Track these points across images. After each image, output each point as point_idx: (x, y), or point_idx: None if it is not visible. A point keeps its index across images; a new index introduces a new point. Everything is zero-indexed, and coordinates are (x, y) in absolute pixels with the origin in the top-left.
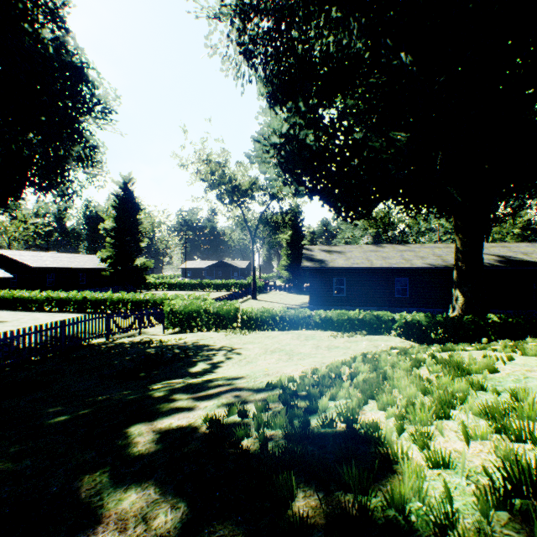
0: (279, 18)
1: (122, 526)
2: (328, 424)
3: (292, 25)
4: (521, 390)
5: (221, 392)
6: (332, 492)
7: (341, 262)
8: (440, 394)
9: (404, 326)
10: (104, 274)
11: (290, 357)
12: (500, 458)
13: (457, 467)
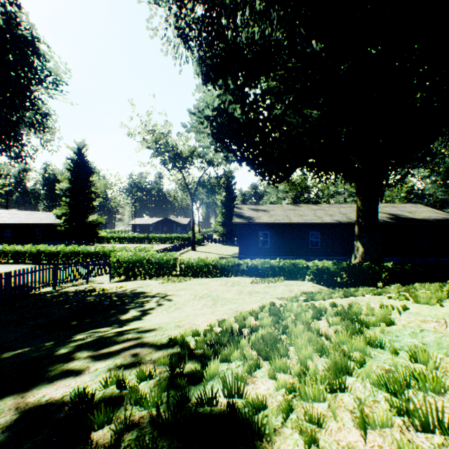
0: (211, 6)
1: None
2: (208, 401)
3: (222, 13)
4: (421, 351)
5: (124, 348)
6: None
7: (265, 218)
8: (335, 360)
9: (315, 272)
10: (59, 229)
11: (215, 302)
12: None
13: None
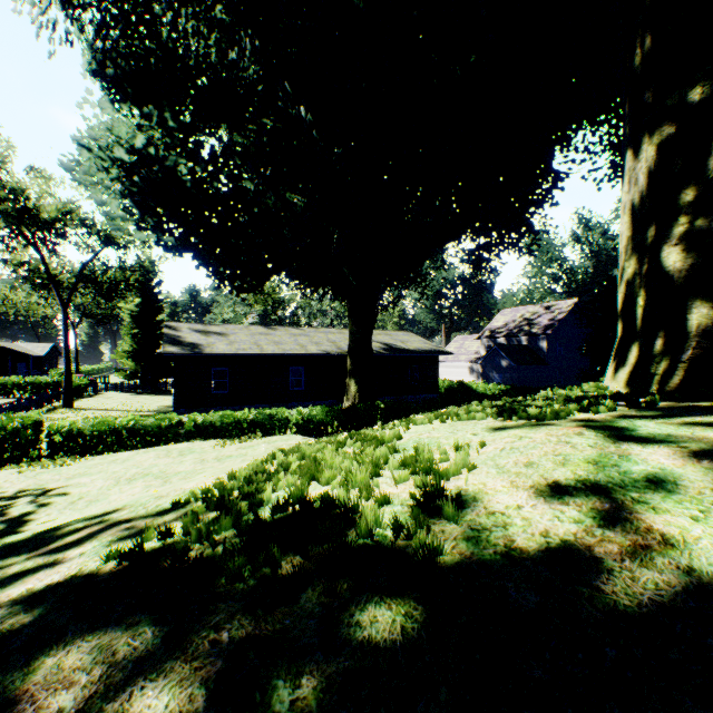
0: None
1: (66, 683)
2: (281, 509)
3: None
4: (421, 445)
5: (96, 533)
6: (312, 549)
7: (222, 347)
8: (371, 459)
9: (301, 423)
10: None
11: (166, 479)
12: (422, 481)
13: (394, 502)
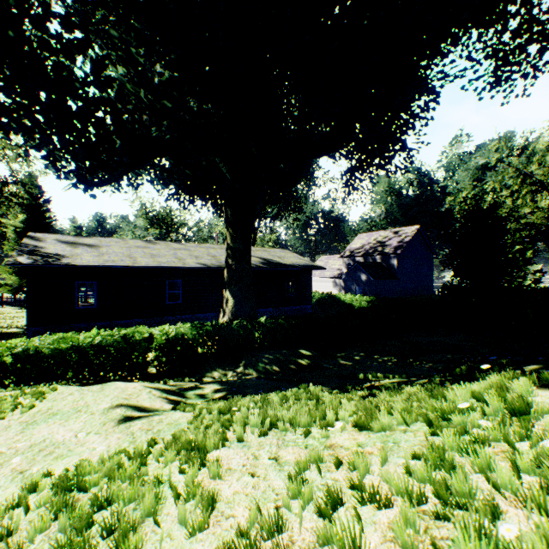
0: None
1: None
2: None
3: None
4: None
5: None
6: None
7: (88, 258)
8: None
9: (165, 345)
10: None
11: None
12: None
13: None
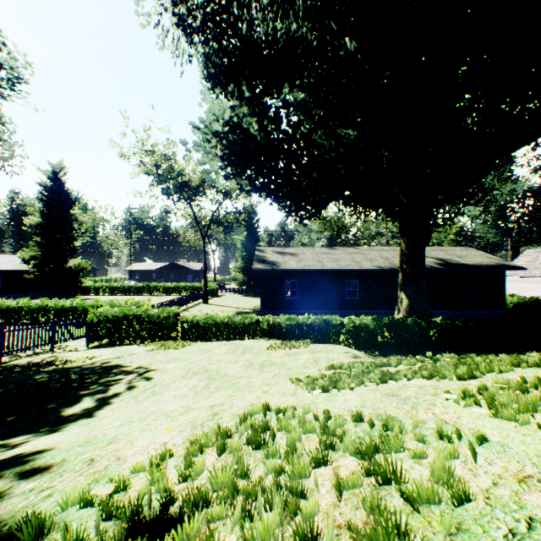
0: None
1: None
2: None
3: None
4: None
5: None
6: None
7: (293, 264)
8: None
9: (352, 330)
10: (27, 277)
11: (209, 383)
12: None
13: None
